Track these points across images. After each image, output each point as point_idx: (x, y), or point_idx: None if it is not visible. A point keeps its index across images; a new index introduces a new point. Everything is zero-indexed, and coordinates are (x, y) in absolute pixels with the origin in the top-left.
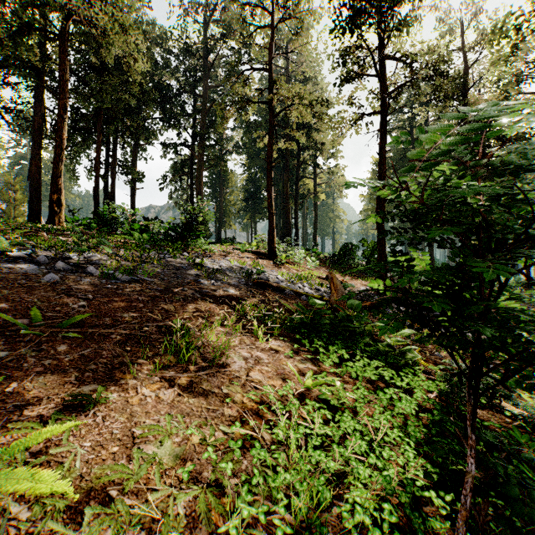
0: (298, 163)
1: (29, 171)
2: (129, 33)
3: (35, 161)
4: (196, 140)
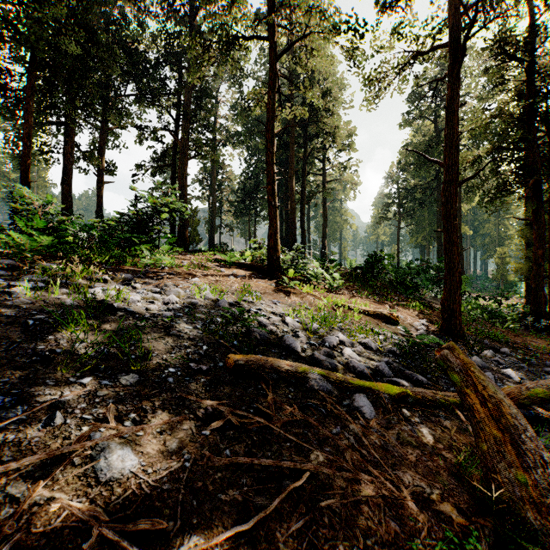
0: (304, 154)
1: None
2: None
3: None
4: (179, 120)
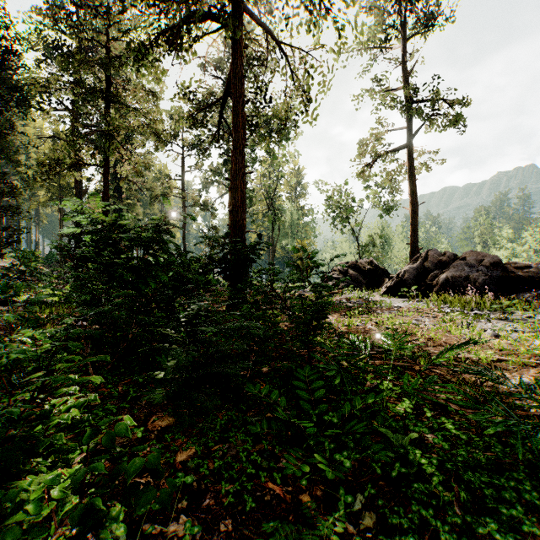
0: None
1: None
2: None
3: None
4: None
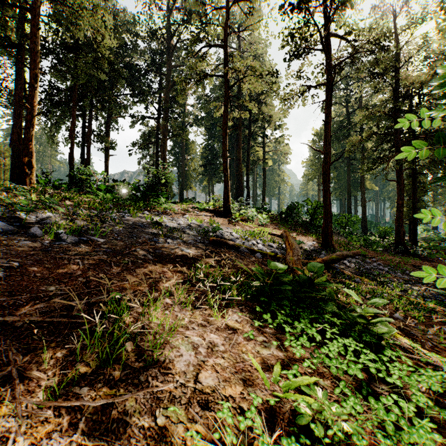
0: (249, 133)
1: (11, 139)
2: (96, 9)
3: (17, 130)
4: (161, 112)
